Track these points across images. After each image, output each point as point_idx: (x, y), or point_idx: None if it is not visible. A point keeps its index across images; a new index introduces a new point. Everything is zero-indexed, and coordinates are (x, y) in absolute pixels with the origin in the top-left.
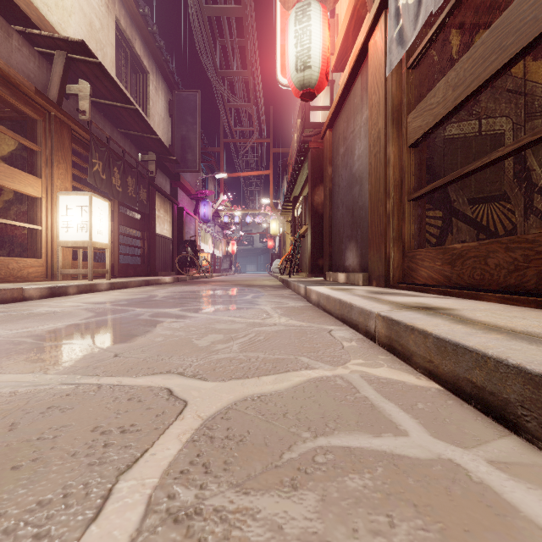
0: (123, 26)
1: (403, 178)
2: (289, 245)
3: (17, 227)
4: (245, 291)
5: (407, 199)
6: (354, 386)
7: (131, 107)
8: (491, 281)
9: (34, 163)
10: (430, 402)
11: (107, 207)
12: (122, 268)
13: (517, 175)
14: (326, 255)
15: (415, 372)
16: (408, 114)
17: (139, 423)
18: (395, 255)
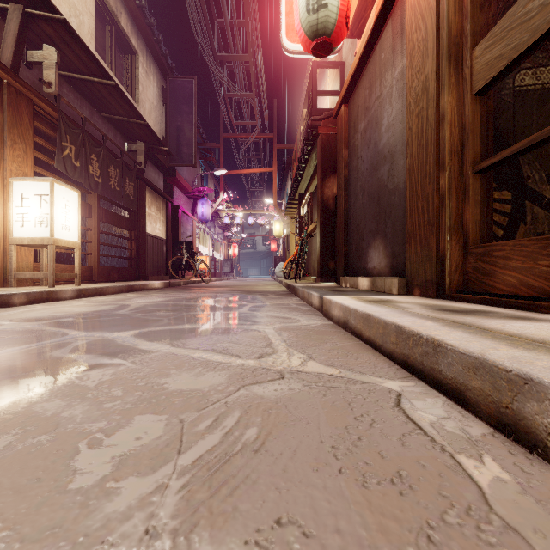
0: None
1: (465, 140)
2: (293, 247)
3: None
4: (242, 300)
5: (473, 170)
6: None
7: (110, 82)
8: None
9: None
10: None
11: (76, 198)
12: (103, 272)
13: None
14: (340, 256)
15: None
16: (474, 47)
17: None
18: (453, 252)
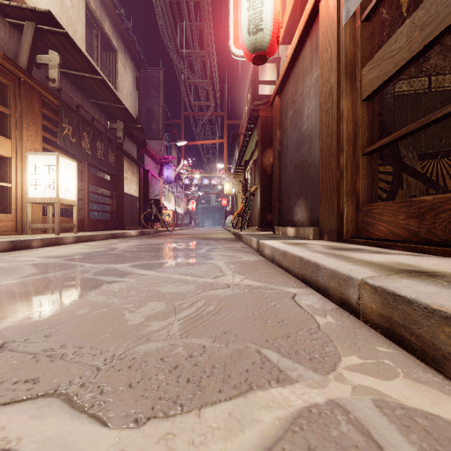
0: (93, 7)
1: (357, 132)
2: (240, 203)
3: None
4: (200, 244)
5: (362, 153)
6: (380, 446)
7: (99, 77)
8: None
9: (4, 125)
10: None
11: (74, 167)
12: (92, 223)
13: None
14: (275, 211)
15: None
16: (362, 68)
17: None
18: (349, 209)
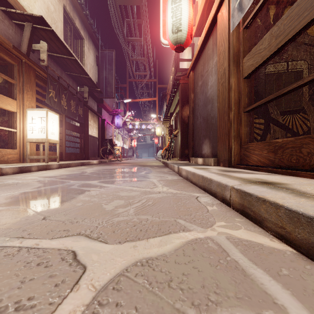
0: (68, 10)
1: (240, 98)
2: (167, 141)
3: (2, 130)
4: (141, 169)
5: (243, 111)
6: (223, 249)
7: (72, 58)
8: (304, 163)
9: (12, 91)
10: (292, 268)
11: (57, 118)
12: (67, 155)
13: (310, 97)
14: (190, 147)
15: (267, 234)
16: (243, 58)
17: (36, 296)
18: (235, 147)
